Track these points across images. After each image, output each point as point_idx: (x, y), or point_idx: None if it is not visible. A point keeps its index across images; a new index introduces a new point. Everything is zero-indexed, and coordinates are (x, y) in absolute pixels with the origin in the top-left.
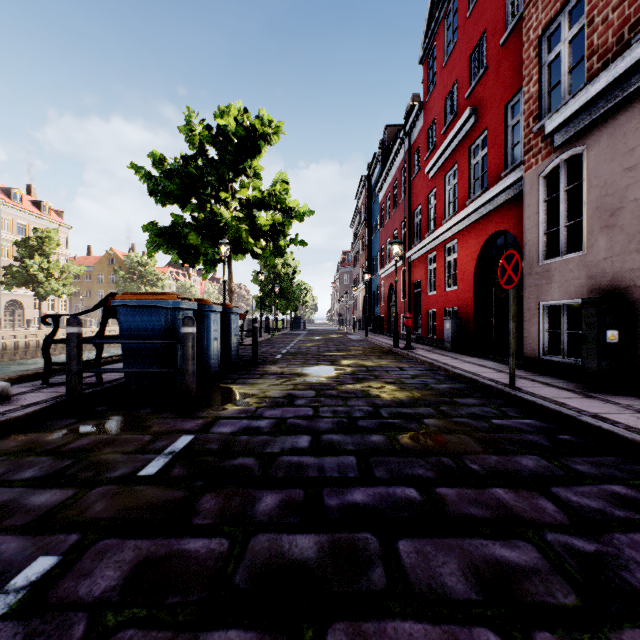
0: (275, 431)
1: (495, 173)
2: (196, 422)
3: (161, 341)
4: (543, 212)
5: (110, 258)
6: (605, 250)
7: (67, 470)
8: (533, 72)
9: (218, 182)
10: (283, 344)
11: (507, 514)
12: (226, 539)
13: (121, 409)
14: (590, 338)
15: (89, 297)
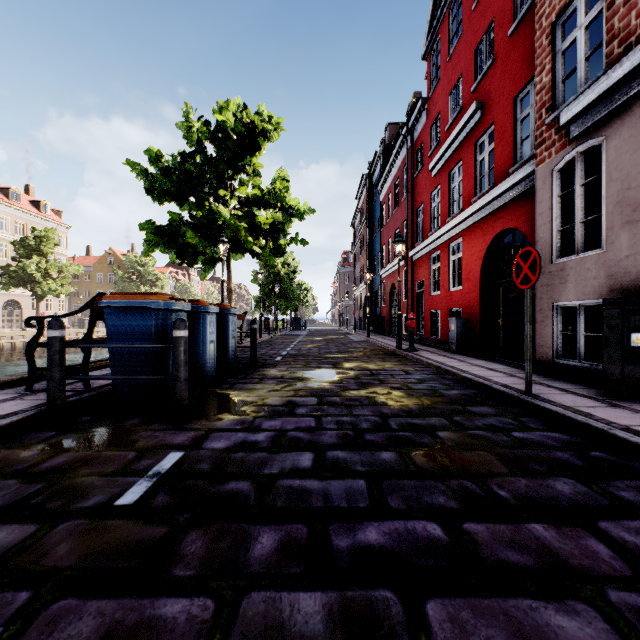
0: (274, 447)
1: (503, 169)
2: (187, 435)
3: (150, 345)
4: (557, 208)
5: (109, 258)
6: (627, 247)
7: (33, 498)
8: (546, 61)
9: (217, 180)
10: (283, 345)
11: (553, 561)
12: (212, 599)
13: (107, 419)
14: (613, 342)
15: (88, 297)
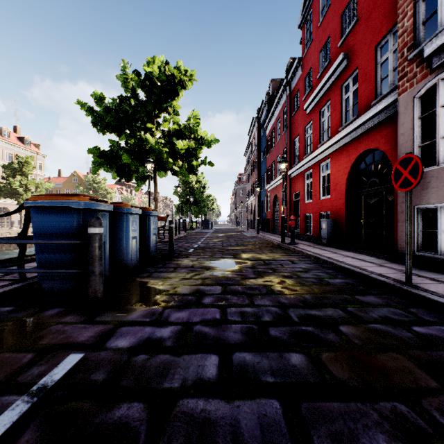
0: (178, 346)
1: (365, 103)
2: (95, 330)
3: (68, 242)
4: (418, 128)
5: (74, 178)
6: None
7: None
8: (407, 9)
9: (146, 117)
10: (195, 240)
11: None
12: None
13: (27, 310)
14: None
15: None
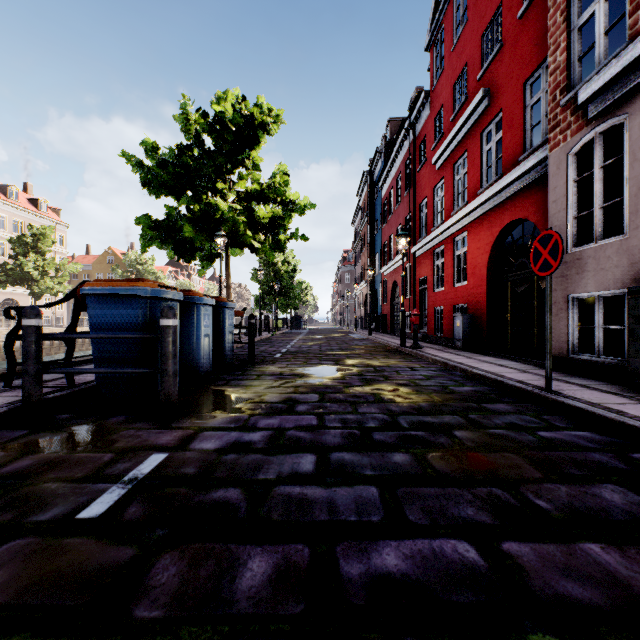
0: (271, 447)
1: (512, 157)
2: (174, 435)
3: (135, 336)
4: (573, 194)
5: (109, 257)
6: None
7: None
8: (560, 39)
9: (215, 174)
10: (283, 343)
11: (628, 596)
12: None
13: (87, 417)
14: (639, 333)
15: None
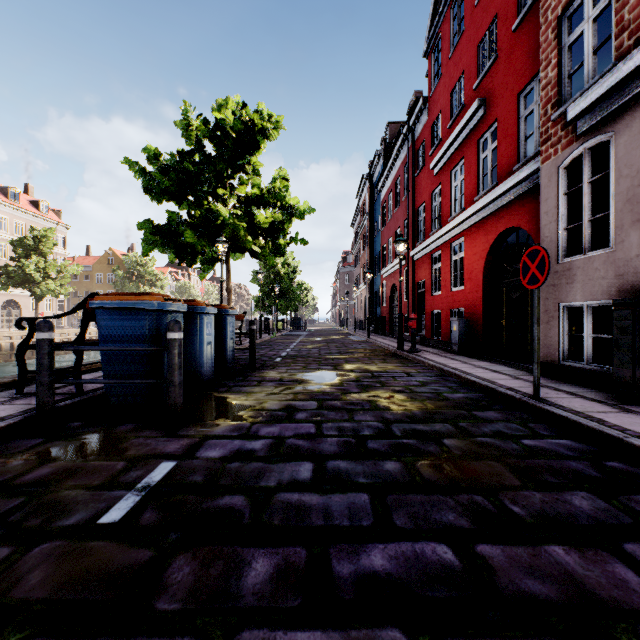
0: (271, 456)
1: (506, 167)
2: (181, 443)
3: (143, 348)
4: (563, 206)
5: (109, 258)
6: (638, 246)
7: (11, 515)
8: (551, 55)
9: (216, 179)
10: (283, 346)
11: (579, 592)
12: None
13: (98, 425)
14: (623, 344)
15: None
